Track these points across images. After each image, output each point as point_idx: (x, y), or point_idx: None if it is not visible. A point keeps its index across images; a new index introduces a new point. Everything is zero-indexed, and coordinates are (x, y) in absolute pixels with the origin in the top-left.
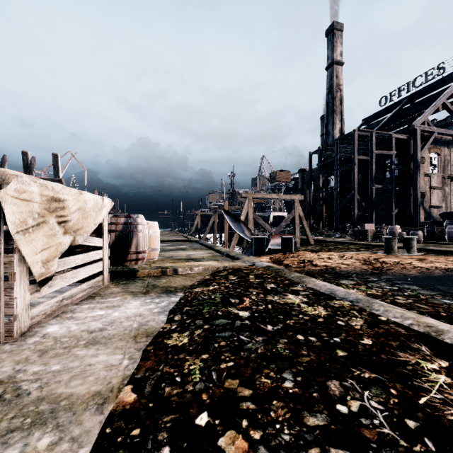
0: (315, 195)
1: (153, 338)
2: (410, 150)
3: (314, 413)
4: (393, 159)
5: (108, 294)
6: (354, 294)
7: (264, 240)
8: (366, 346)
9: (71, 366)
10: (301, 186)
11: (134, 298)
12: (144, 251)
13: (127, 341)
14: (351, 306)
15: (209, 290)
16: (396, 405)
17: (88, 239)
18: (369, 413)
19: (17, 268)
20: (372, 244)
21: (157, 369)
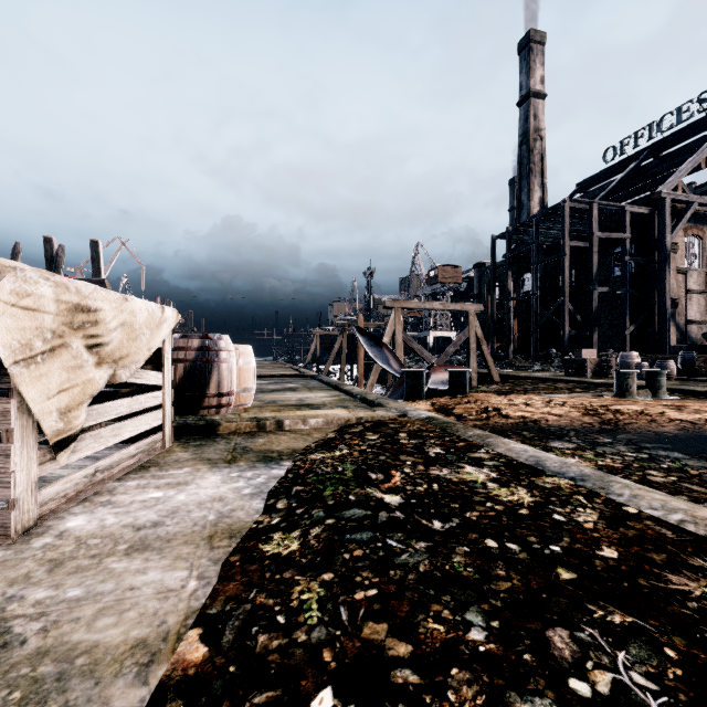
0: (500, 303)
1: (240, 541)
2: (653, 231)
3: (529, 696)
4: (626, 246)
5: (171, 463)
6: (577, 465)
7: (421, 375)
8: (608, 562)
9: (101, 590)
10: (478, 290)
11: (213, 470)
12: (231, 393)
13: (197, 545)
14: (573, 486)
15: (335, 457)
16: (679, 681)
17: (139, 374)
18: (632, 697)
19: (16, 422)
20: (594, 382)
21: (245, 599)
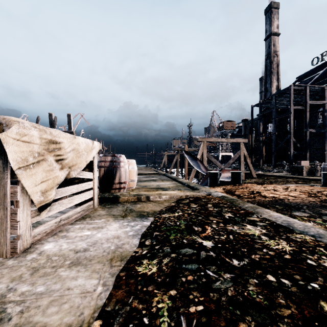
0: (255, 138)
1: (126, 263)
2: None
3: None
4: (325, 108)
5: (96, 216)
6: (314, 227)
7: (217, 174)
8: None
9: (53, 288)
10: (244, 132)
11: (115, 220)
12: (125, 182)
13: (104, 264)
14: (315, 241)
15: (175, 216)
16: None
17: (82, 173)
18: None
19: (20, 197)
20: (309, 178)
21: (126, 303)
